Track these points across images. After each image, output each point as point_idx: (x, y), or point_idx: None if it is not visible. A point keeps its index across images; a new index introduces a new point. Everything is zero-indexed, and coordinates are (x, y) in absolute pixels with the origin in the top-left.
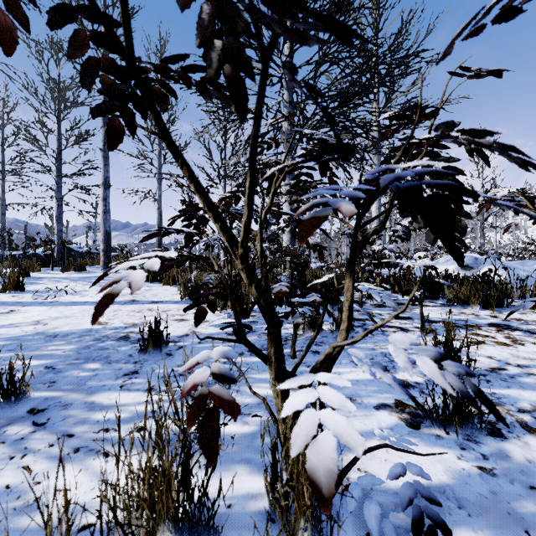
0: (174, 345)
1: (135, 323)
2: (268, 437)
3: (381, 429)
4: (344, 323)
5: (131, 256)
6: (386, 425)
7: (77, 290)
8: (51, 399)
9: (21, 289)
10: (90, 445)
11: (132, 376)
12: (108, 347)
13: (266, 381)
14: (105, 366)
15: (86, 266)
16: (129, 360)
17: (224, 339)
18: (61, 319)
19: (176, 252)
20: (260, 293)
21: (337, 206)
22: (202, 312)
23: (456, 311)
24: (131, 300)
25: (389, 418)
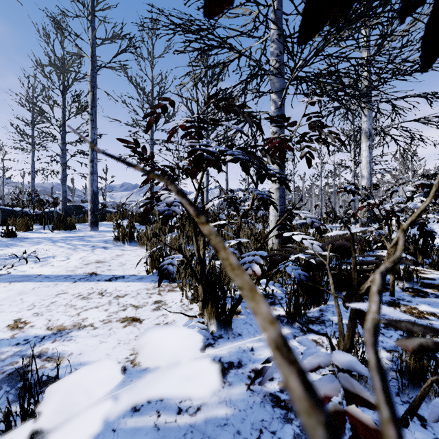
0: None
1: (62, 327)
2: None
3: None
4: None
5: None
6: None
7: (46, 255)
8: None
9: None
10: None
11: None
12: None
13: None
14: None
15: (81, 224)
16: None
17: None
18: None
19: None
20: None
21: None
22: None
23: None
24: (90, 273)
25: None
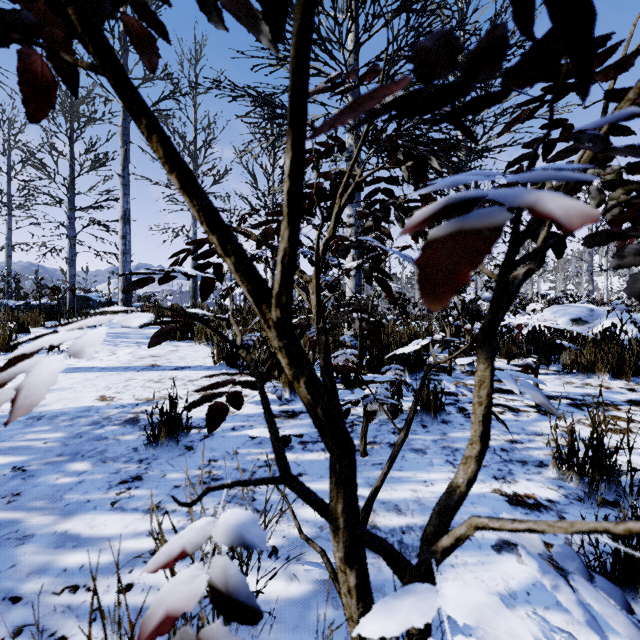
0: (198, 433)
1: (150, 399)
2: (329, 608)
3: (511, 592)
4: (473, 446)
5: (65, 322)
6: (517, 583)
7: None
8: (5, 526)
9: (13, 350)
10: (41, 622)
11: (132, 485)
12: (107, 436)
13: (325, 495)
14: (96, 467)
15: None
16: (132, 457)
17: (247, 483)
18: (54, 392)
19: (147, 315)
20: (316, 395)
21: (528, 200)
22: (219, 410)
23: (577, 381)
24: (151, 365)
25: (520, 569)
